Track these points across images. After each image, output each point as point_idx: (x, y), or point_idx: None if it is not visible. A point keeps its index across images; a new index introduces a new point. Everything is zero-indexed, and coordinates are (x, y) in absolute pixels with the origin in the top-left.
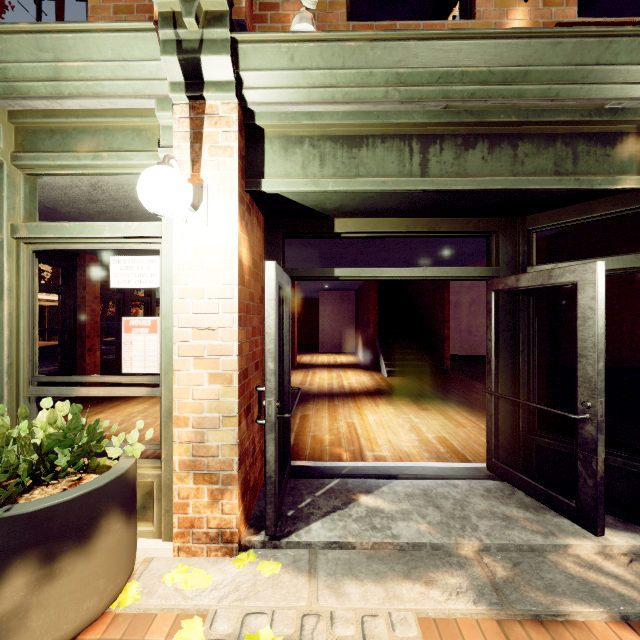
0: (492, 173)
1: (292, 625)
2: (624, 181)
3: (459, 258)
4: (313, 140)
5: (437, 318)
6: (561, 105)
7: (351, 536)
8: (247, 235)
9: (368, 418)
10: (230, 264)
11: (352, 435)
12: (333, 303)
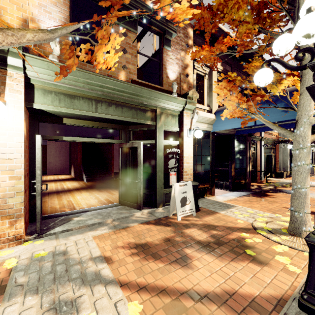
0: (116, 115)
1: (52, 249)
2: (147, 122)
3: (116, 132)
4: (56, 93)
5: (109, 156)
6: (133, 100)
7: (71, 227)
8: (25, 123)
9: (77, 197)
10: (20, 135)
11: (70, 204)
12: (56, 148)
